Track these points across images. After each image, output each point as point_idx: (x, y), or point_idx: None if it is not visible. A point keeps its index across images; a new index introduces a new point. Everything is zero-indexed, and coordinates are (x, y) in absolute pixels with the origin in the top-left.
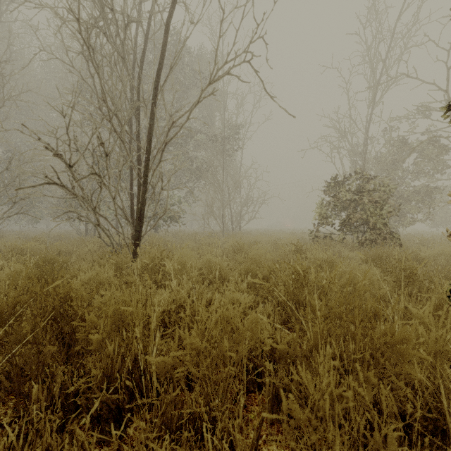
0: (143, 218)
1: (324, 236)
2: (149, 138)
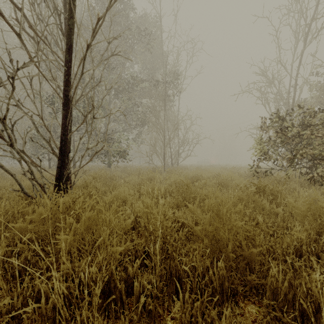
0: (65, 151)
1: (264, 171)
2: (68, 44)
